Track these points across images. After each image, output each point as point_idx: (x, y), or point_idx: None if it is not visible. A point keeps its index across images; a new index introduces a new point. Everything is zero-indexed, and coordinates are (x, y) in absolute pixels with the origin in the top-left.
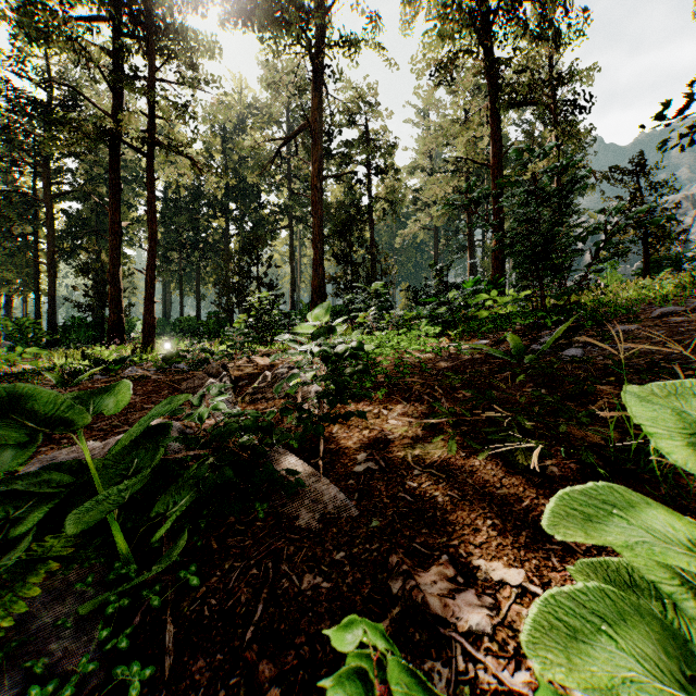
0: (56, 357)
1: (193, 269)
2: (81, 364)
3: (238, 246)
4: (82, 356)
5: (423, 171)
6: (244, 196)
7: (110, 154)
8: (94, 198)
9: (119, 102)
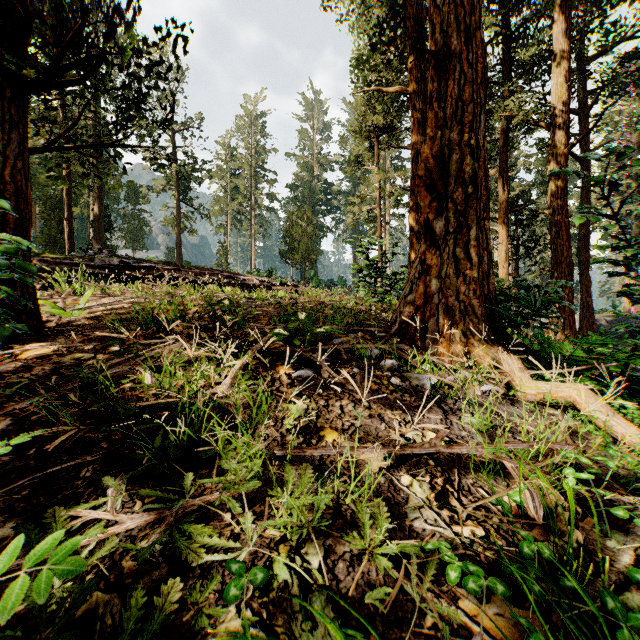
0: None
1: None
2: None
3: None
4: None
5: None
6: None
7: None
8: None
9: None
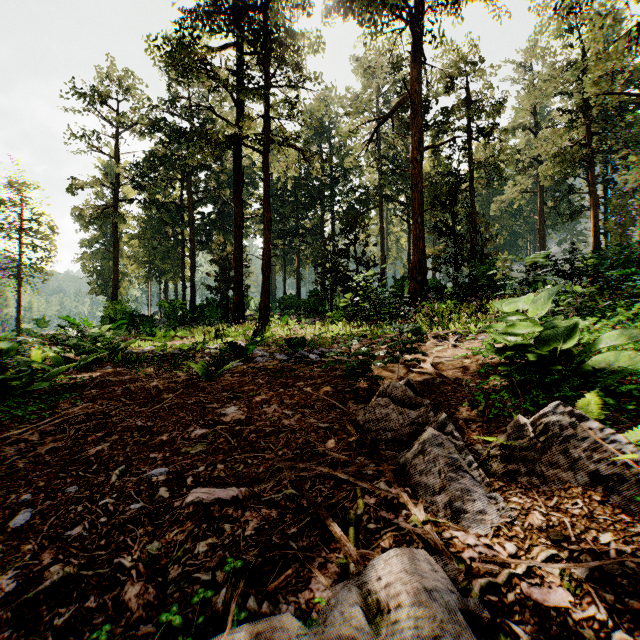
0: (196, 334)
1: (293, 253)
2: (218, 349)
3: (332, 229)
4: (215, 334)
5: (525, 129)
6: (337, 183)
7: (234, 159)
8: (220, 200)
9: (240, 113)
